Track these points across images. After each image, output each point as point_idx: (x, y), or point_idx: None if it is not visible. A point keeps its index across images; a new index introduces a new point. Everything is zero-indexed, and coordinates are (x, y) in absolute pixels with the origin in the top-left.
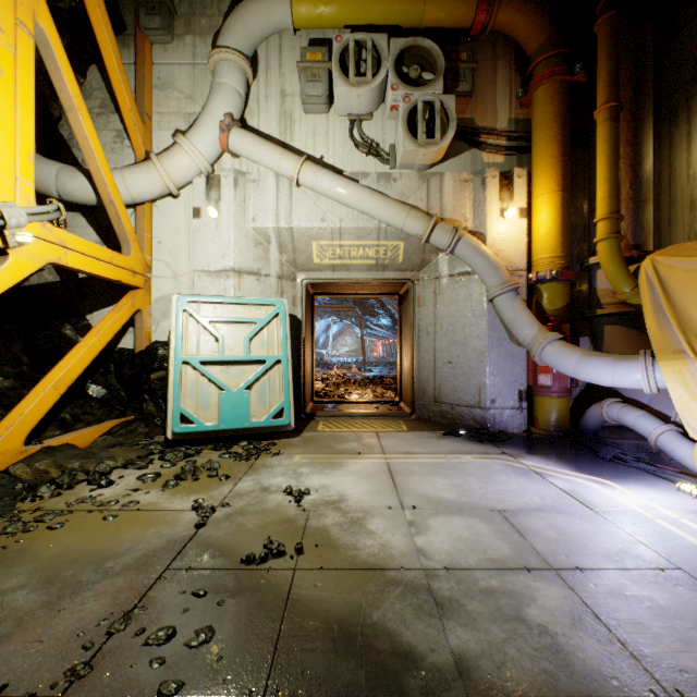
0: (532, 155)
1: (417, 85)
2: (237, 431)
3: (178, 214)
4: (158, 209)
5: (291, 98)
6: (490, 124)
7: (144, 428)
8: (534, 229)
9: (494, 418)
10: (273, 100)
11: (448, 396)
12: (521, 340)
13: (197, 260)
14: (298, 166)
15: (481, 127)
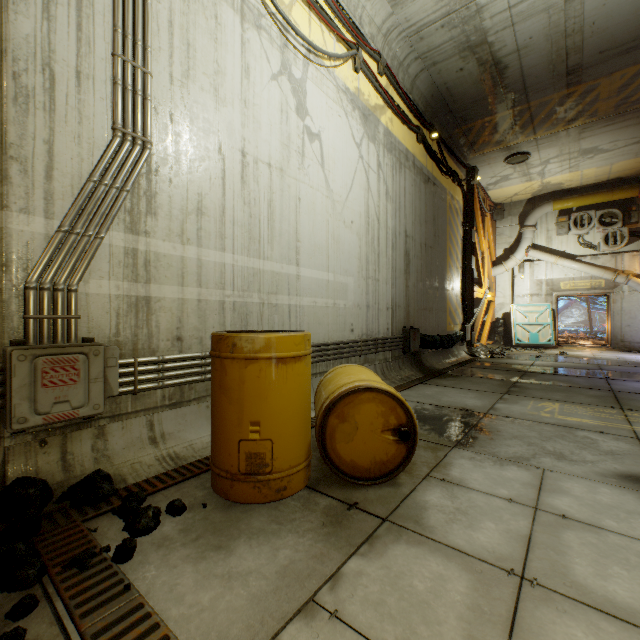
0: None
1: (609, 224)
2: (534, 345)
3: (505, 276)
4: (497, 275)
5: (550, 231)
6: None
7: (499, 344)
8: None
9: None
10: (543, 233)
11: (627, 339)
12: None
13: (515, 292)
14: (556, 260)
15: None
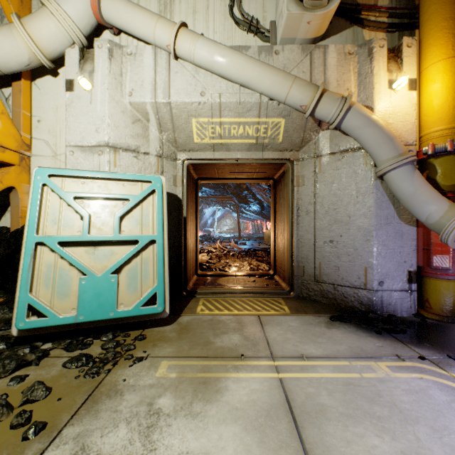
0: (420, 25)
1: None
2: (102, 322)
3: (57, 92)
4: (37, 88)
5: None
6: (371, 1)
7: (6, 314)
8: (424, 101)
9: (382, 301)
10: None
11: (329, 276)
12: (423, 217)
13: (70, 135)
14: (174, 30)
15: (362, 5)
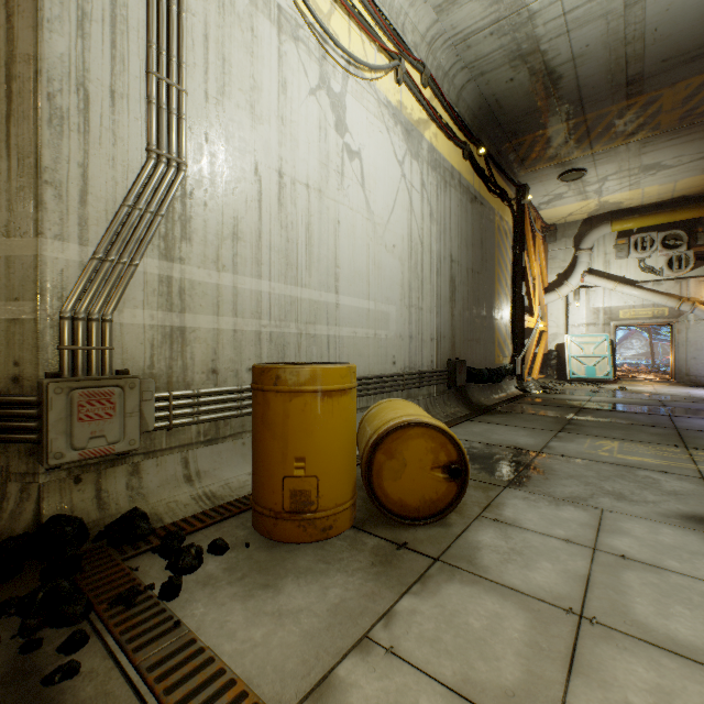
0: None
1: (673, 247)
2: (591, 379)
3: (558, 303)
4: (550, 302)
5: (608, 255)
6: None
7: (552, 378)
8: None
9: None
10: (600, 257)
11: (692, 373)
12: None
13: (570, 321)
14: (614, 286)
15: None
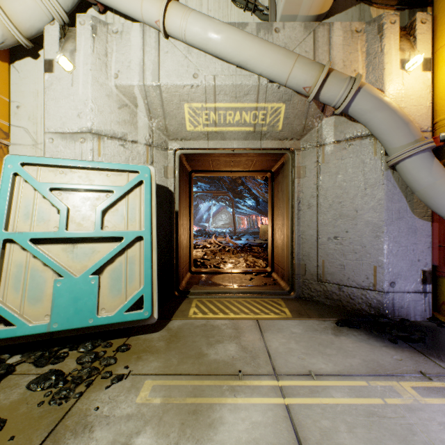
0: None
1: None
2: (80, 330)
3: (38, 75)
4: (16, 71)
5: None
6: None
7: None
8: (440, 83)
9: (394, 303)
10: None
11: (333, 275)
12: (444, 211)
13: (49, 120)
14: (164, 2)
15: None
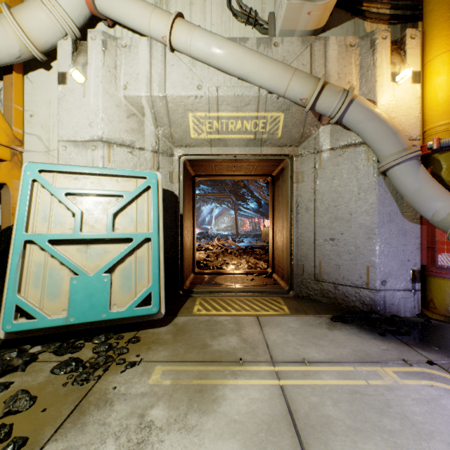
0: (423, 16)
1: None
2: (94, 323)
3: (50, 86)
4: (30, 81)
5: None
6: None
7: None
8: (428, 94)
9: (385, 301)
10: None
11: (329, 275)
12: (429, 215)
13: (62, 129)
14: (170, 20)
15: None
